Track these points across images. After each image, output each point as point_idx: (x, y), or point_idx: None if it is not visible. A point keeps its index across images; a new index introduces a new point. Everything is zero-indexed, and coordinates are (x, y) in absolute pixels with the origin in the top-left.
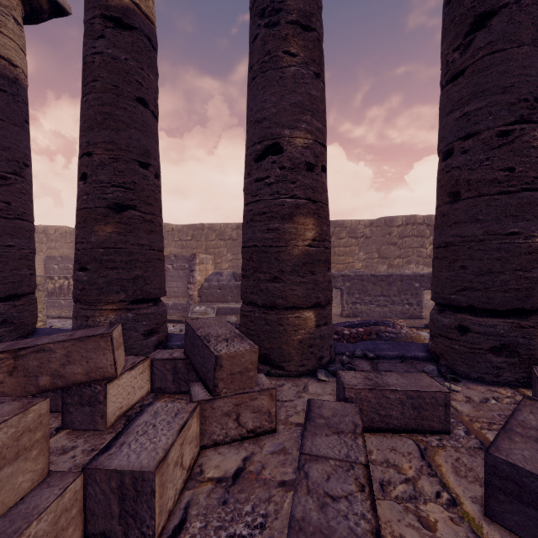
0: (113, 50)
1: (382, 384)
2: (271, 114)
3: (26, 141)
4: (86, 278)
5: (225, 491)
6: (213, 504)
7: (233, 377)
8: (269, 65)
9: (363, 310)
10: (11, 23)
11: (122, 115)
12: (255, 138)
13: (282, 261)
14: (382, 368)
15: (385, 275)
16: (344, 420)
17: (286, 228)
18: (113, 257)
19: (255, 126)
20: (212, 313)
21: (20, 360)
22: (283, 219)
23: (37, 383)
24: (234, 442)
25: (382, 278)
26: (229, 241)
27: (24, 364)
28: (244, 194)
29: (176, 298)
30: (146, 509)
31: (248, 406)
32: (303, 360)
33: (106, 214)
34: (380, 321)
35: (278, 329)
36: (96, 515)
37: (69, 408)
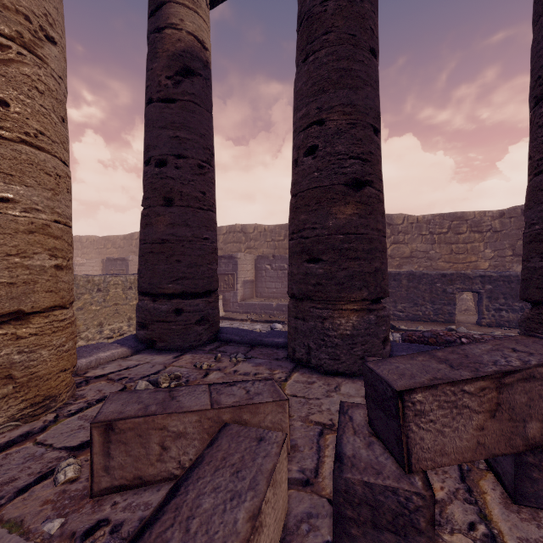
0: None
1: None
2: None
3: (212, 129)
4: (321, 271)
5: None
6: None
7: None
8: None
9: (511, 319)
10: (204, 3)
11: (359, 70)
12: None
13: None
14: None
15: None
16: None
17: None
18: (354, 245)
19: None
20: None
21: (504, 392)
22: None
23: (524, 433)
24: None
25: None
26: None
27: (508, 399)
28: None
29: (275, 298)
30: None
31: None
32: None
33: (345, 193)
34: None
35: None
36: None
37: (529, 472)
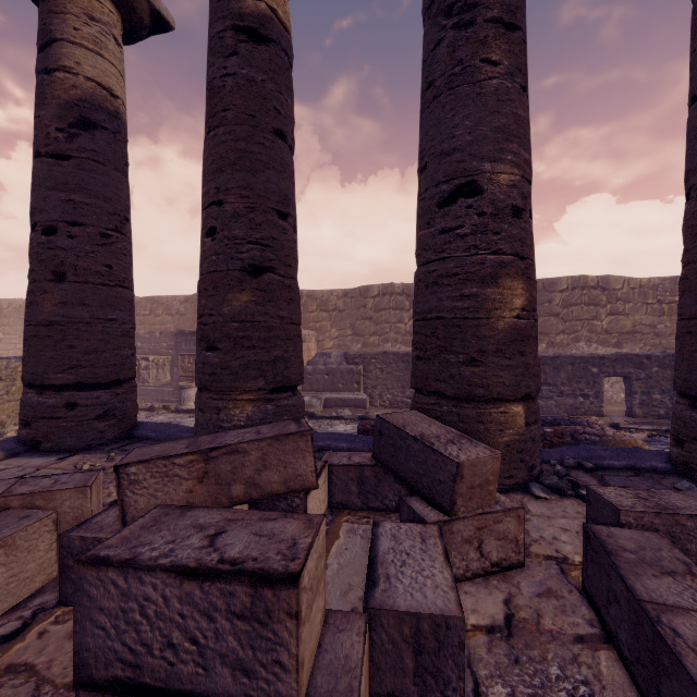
0: (249, 70)
1: (668, 506)
2: (464, 144)
3: (127, 190)
4: (216, 360)
5: (507, 645)
6: (502, 663)
7: (472, 491)
8: (461, 79)
9: None
10: (111, 43)
11: (259, 152)
12: (439, 176)
13: (483, 338)
14: (614, 483)
15: (550, 356)
16: (662, 556)
17: (487, 294)
18: (249, 333)
19: (440, 160)
20: (318, 406)
21: (211, 463)
22: (483, 282)
23: (229, 493)
24: (476, 578)
25: (545, 361)
26: (334, 313)
27: (216, 468)
28: (419, 250)
29: None
30: (452, 667)
31: (492, 531)
32: (510, 469)
33: (241, 279)
34: (561, 419)
35: (477, 429)
36: (382, 670)
37: None
